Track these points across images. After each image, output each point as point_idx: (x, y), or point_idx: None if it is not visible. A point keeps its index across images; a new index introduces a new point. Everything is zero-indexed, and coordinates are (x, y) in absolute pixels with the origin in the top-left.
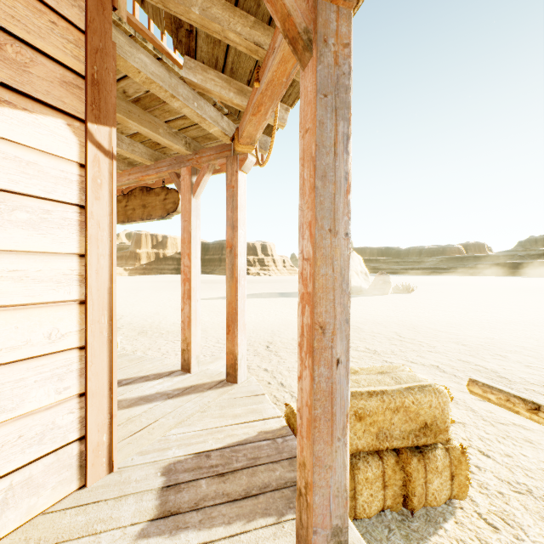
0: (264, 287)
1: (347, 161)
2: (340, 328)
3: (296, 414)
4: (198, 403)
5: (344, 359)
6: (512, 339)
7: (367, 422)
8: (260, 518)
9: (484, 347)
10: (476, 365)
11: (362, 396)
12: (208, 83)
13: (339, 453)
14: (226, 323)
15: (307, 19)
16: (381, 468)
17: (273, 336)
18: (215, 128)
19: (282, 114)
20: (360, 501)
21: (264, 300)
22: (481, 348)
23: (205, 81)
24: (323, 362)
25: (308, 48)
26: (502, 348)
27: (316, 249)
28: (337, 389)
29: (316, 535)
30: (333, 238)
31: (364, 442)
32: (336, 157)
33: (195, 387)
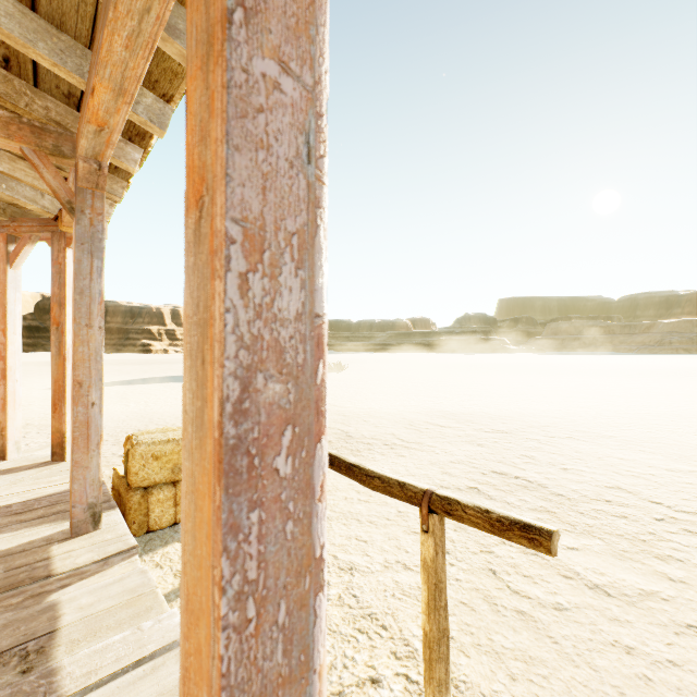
0: (168, 369)
1: (101, 283)
2: (95, 384)
3: (119, 473)
4: (9, 480)
5: (99, 403)
6: (388, 408)
7: (164, 461)
8: (46, 524)
9: (359, 415)
10: (338, 429)
11: (161, 442)
12: (18, 173)
13: (95, 459)
14: (52, 402)
15: (70, 195)
16: (173, 492)
17: (149, 424)
18: (33, 206)
19: (107, 208)
20: (153, 517)
21: (159, 385)
22: (356, 416)
23: (14, 170)
24: (81, 404)
25: (71, 213)
26: (373, 415)
27: (75, 336)
28: (93, 421)
29: (75, 508)
30: (90, 330)
31: (161, 476)
32: (92, 281)
33: (10, 470)
